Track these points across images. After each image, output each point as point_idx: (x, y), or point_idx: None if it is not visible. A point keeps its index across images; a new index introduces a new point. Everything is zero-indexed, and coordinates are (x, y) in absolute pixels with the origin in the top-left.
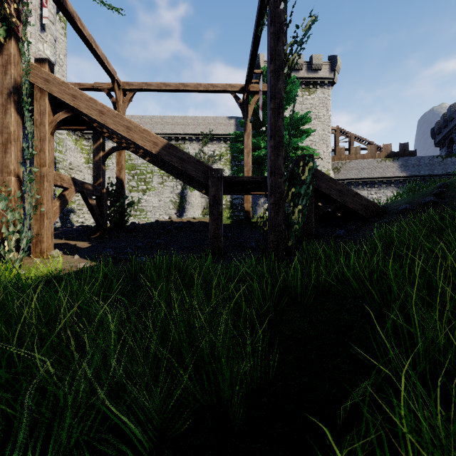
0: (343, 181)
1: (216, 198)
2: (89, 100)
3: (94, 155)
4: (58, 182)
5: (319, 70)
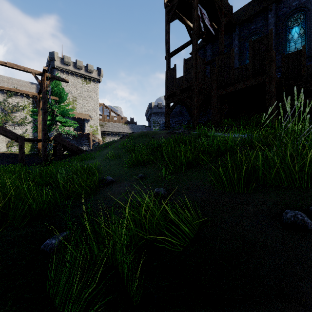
0: (106, 132)
1: (22, 146)
2: None
3: None
4: None
5: (92, 73)
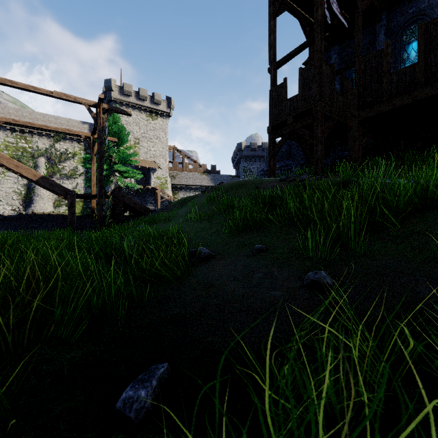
0: (178, 185)
1: (72, 204)
2: None
3: None
4: None
5: (159, 105)
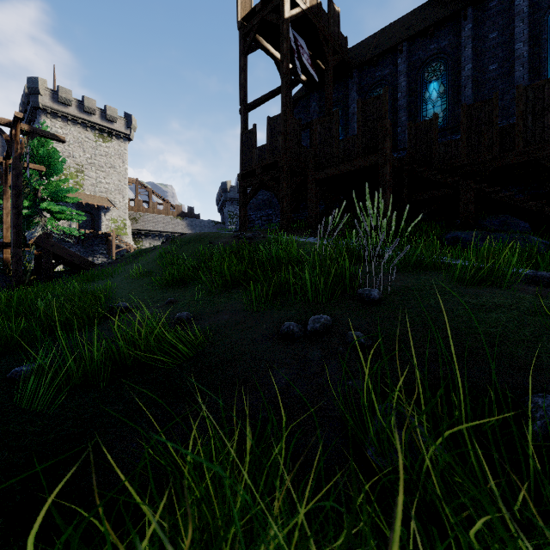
0: (142, 231)
1: None
2: None
3: None
4: None
5: (115, 122)
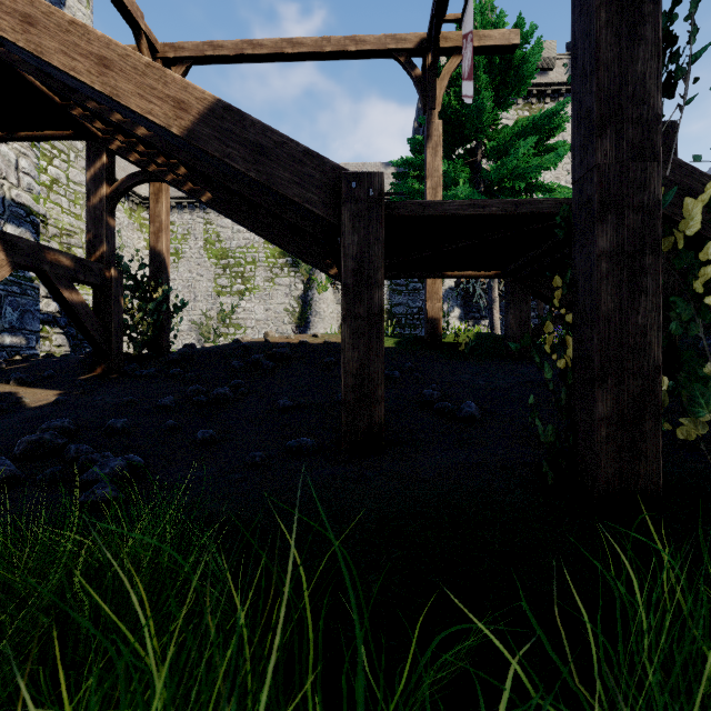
0: None
1: (362, 265)
2: None
3: (88, 193)
4: None
5: (550, 70)
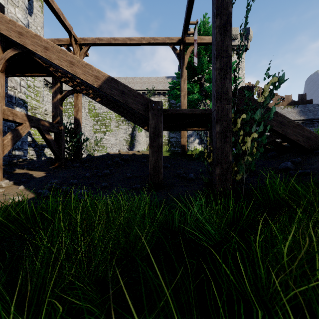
0: None
1: (156, 130)
2: (34, 36)
3: (53, 97)
4: (9, 117)
5: (236, 39)
